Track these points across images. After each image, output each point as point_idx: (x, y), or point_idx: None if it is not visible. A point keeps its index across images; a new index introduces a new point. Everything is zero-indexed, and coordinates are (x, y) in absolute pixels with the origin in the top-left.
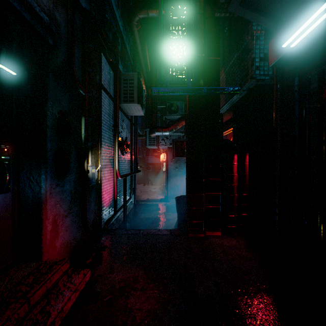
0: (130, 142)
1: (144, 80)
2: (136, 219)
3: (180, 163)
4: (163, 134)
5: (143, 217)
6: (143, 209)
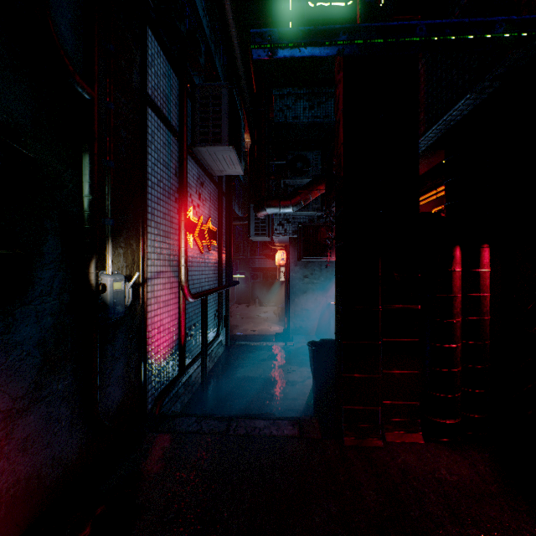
0: (217, 228)
1: (245, 110)
2: (228, 381)
3: (312, 268)
4: (282, 211)
5: (242, 376)
6: (243, 357)
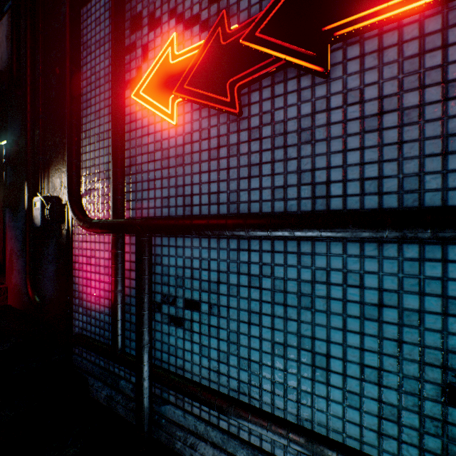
0: None
1: None
2: None
3: None
4: None
5: None
6: None
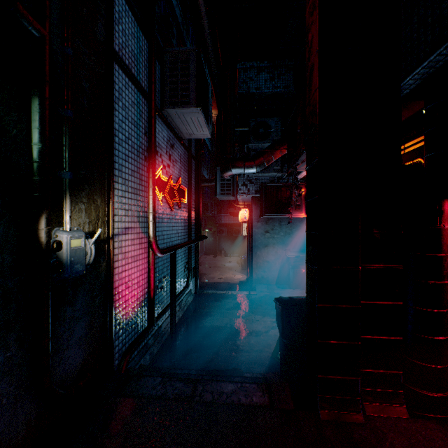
0: (187, 187)
1: (212, 80)
2: (196, 330)
3: (272, 224)
4: (246, 171)
5: (209, 326)
6: (210, 306)
